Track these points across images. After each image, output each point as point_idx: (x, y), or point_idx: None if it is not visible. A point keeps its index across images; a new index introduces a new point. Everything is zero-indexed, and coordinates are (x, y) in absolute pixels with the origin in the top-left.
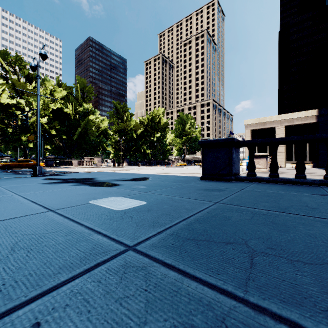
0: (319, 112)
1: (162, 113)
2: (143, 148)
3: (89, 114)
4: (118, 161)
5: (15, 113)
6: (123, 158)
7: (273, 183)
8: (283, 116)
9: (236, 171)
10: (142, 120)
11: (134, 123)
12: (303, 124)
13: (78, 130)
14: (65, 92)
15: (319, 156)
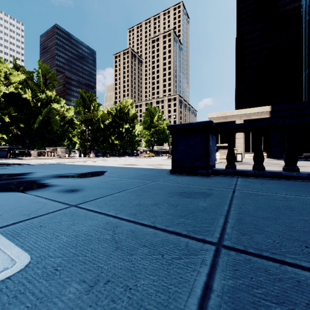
0: (272, 108)
1: (130, 104)
2: (111, 139)
3: (52, 102)
4: (84, 151)
5: None
6: (90, 149)
7: (260, 177)
8: (242, 111)
9: (212, 163)
10: (110, 111)
11: (101, 113)
12: (259, 119)
13: (38, 119)
14: (23, 76)
15: (272, 147)
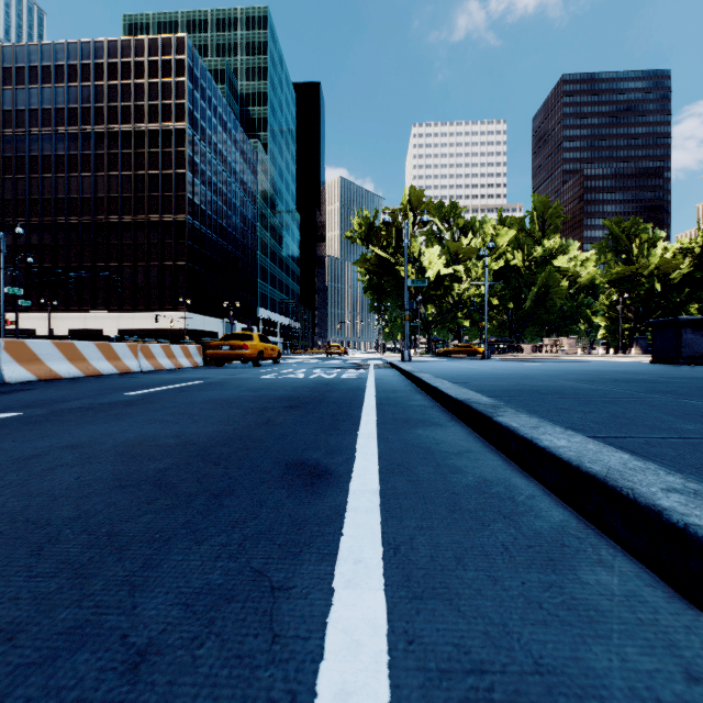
0: None
1: None
2: (686, 312)
3: (554, 257)
4: (617, 344)
5: (451, 286)
6: (629, 338)
7: None
8: None
9: (696, 354)
10: (683, 246)
11: (654, 259)
12: None
13: (532, 293)
14: (511, 233)
15: None
